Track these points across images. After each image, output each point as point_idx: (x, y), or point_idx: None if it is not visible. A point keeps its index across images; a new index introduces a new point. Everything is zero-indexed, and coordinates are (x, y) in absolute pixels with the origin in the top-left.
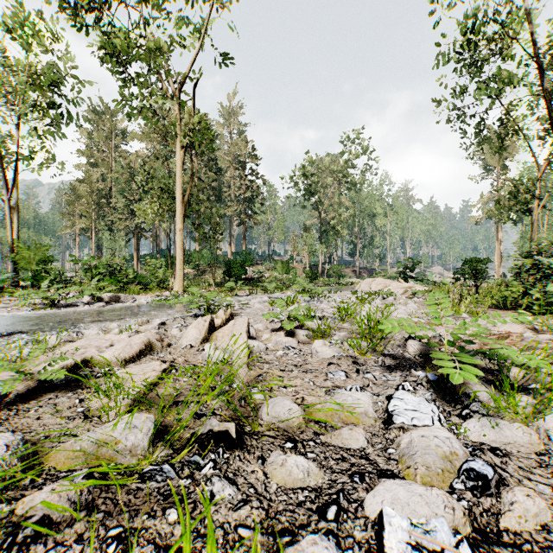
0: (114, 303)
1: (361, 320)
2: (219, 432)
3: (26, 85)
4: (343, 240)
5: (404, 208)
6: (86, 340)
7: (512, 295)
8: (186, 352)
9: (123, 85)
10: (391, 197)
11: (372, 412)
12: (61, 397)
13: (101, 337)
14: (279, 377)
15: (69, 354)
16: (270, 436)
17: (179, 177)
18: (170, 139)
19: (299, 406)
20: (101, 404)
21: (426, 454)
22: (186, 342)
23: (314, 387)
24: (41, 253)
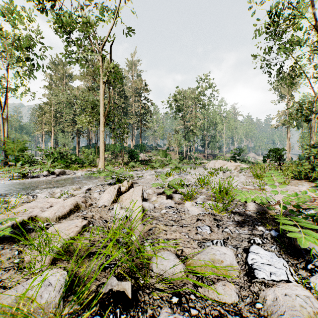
0: (61, 175)
1: (213, 187)
2: (117, 291)
3: (11, 46)
4: (198, 138)
5: (233, 119)
6: (35, 202)
7: (304, 170)
8: (101, 210)
9: (68, 45)
10: (226, 113)
11: (236, 264)
12: (6, 249)
13: (45, 200)
14: (164, 230)
15: (21, 213)
16: (159, 290)
17: (101, 100)
18: (97, 79)
19: (180, 258)
20: (33, 256)
21: (294, 315)
22: (102, 203)
23: (189, 239)
24: (21, 145)
